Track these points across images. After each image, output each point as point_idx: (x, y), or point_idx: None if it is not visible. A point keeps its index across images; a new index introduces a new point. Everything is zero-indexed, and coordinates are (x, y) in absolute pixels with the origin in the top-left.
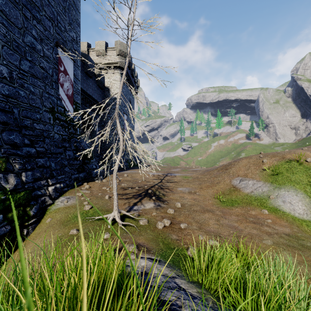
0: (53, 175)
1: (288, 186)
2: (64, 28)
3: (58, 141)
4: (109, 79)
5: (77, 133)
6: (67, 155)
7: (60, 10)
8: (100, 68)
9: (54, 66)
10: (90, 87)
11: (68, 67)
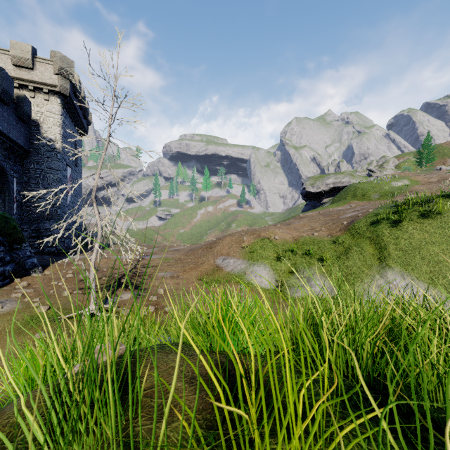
0: None
1: (260, 262)
2: None
3: None
4: (39, 108)
5: None
6: None
7: None
8: (20, 86)
9: None
10: (4, 119)
11: None
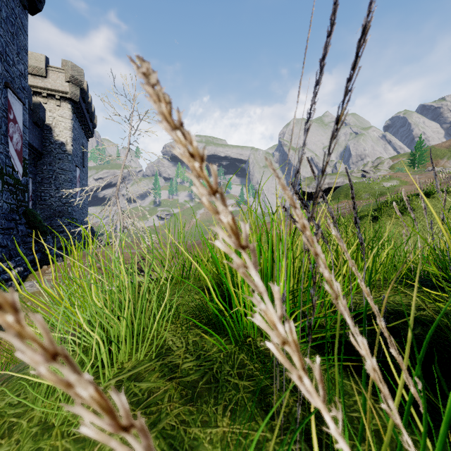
0: (12, 256)
1: None
2: (13, 61)
3: (6, 212)
4: (51, 113)
5: (26, 200)
6: (20, 230)
7: (9, 39)
8: (34, 93)
9: (3, 114)
10: None
11: (17, 113)
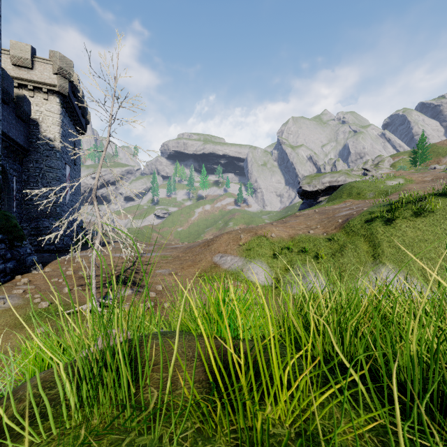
0: None
1: (257, 259)
2: None
3: None
4: (38, 107)
5: None
6: None
7: None
8: (20, 86)
9: None
10: (4, 118)
11: None
